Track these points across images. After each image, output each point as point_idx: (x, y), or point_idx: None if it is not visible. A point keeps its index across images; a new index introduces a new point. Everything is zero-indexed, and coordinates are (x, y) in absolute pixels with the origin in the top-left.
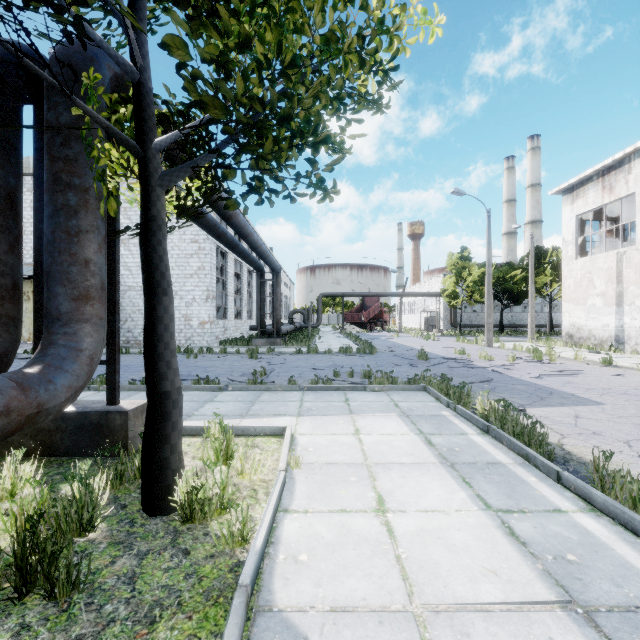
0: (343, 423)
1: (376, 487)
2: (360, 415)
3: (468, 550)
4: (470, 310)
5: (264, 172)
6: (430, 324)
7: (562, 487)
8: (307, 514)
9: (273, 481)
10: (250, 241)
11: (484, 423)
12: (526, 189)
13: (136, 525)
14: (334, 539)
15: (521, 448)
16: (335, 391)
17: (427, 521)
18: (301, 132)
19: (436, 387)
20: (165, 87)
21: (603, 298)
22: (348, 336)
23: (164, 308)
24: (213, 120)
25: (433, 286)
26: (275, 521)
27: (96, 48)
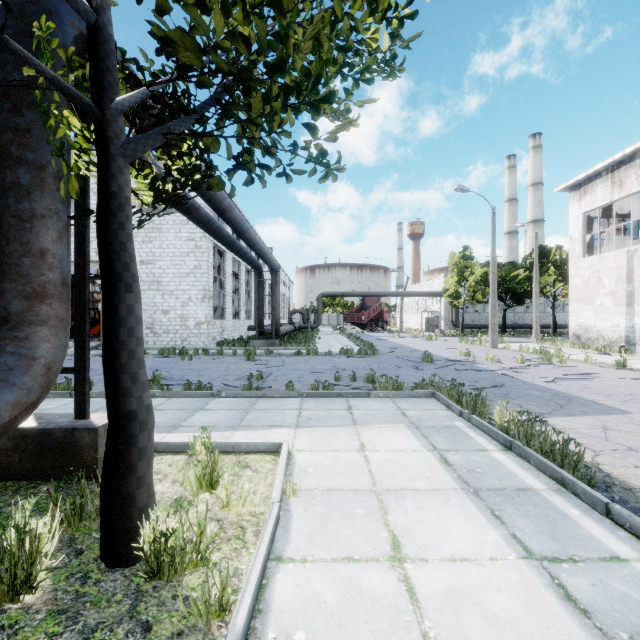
0: (346, 436)
1: (389, 523)
2: (365, 426)
3: (516, 624)
4: (471, 310)
5: (253, 141)
6: (431, 324)
7: (613, 523)
8: (305, 564)
9: (265, 515)
10: (247, 238)
11: (506, 438)
12: (528, 188)
13: (89, 582)
14: (340, 605)
15: (554, 470)
16: (336, 397)
17: (456, 576)
18: (298, 86)
19: (446, 393)
20: (141, 51)
21: (612, 298)
22: (348, 336)
23: (127, 308)
24: (185, 67)
25: (434, 286)
26: (265, 575)
27: (56, 0)
